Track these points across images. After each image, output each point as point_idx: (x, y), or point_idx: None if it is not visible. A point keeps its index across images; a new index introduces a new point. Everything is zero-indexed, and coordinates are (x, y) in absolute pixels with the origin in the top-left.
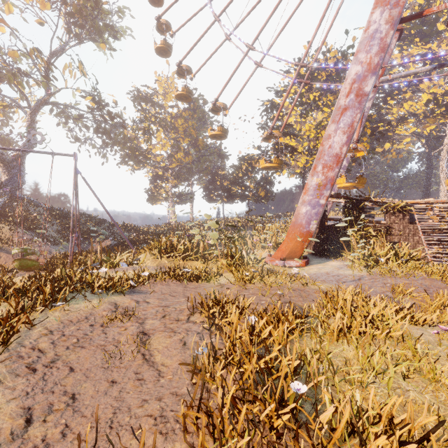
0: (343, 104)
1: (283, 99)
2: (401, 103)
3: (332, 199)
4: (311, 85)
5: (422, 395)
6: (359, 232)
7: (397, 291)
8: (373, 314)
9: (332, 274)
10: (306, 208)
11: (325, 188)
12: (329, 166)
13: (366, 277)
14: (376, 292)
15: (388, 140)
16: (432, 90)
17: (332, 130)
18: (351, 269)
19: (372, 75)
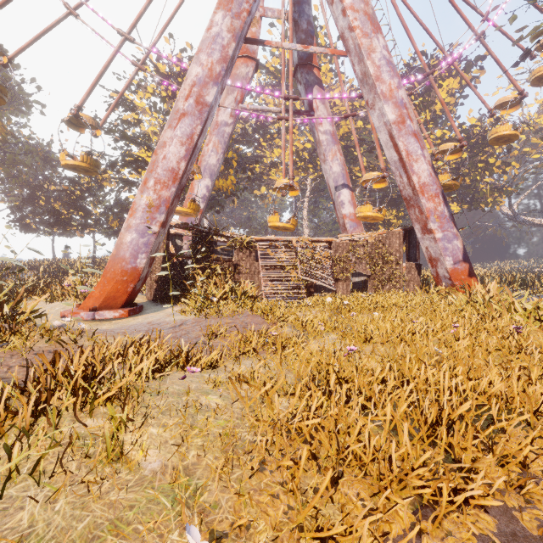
0: (181, 108)
1: (137, 97)
2: (272, 148)
3: (188, 232)
4: (174, 90)
5: (50, 506)
6: (207, 270)
7: (215, 333)
8: (90, 371)
9: (155, 322)
10: (131, 236)
11: (158, 211)
12: (163, 183)
13: (190, 321)
14: (189, 338)
15: (265, 184)
16: (296, 144)
17: (169, 137)
18: (182, 313)
19: (214, 84)
